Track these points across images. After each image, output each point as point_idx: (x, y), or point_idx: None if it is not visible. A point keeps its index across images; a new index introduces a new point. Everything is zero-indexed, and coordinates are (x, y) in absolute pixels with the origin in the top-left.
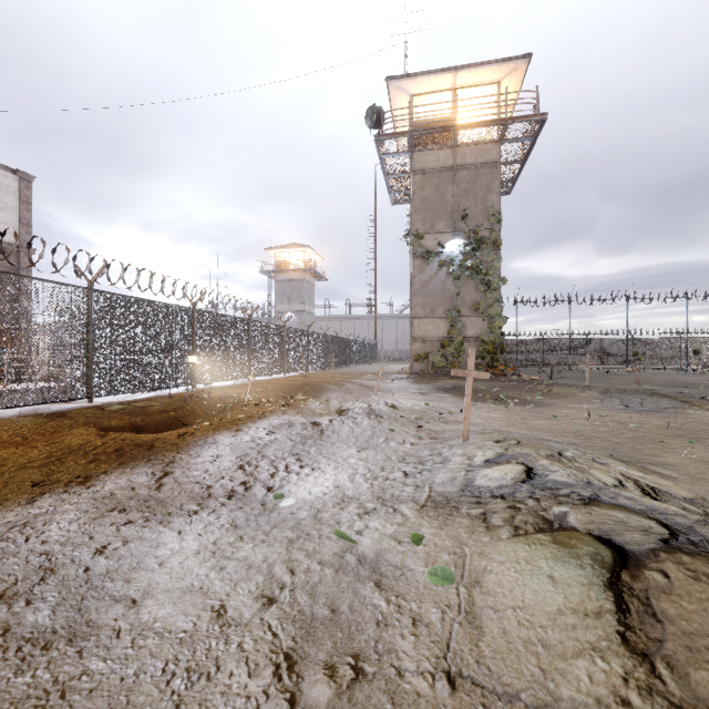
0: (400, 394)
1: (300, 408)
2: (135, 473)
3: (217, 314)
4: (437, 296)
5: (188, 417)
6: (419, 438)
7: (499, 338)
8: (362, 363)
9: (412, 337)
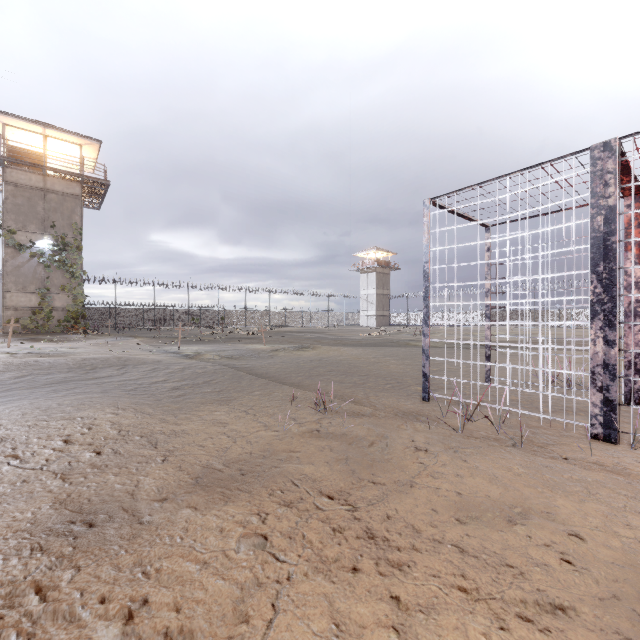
0: None
1: None
2: None
3: None
4: (29, 277)
5: None
6: None
7: (81, 309)
8: None
9: (5, 306)
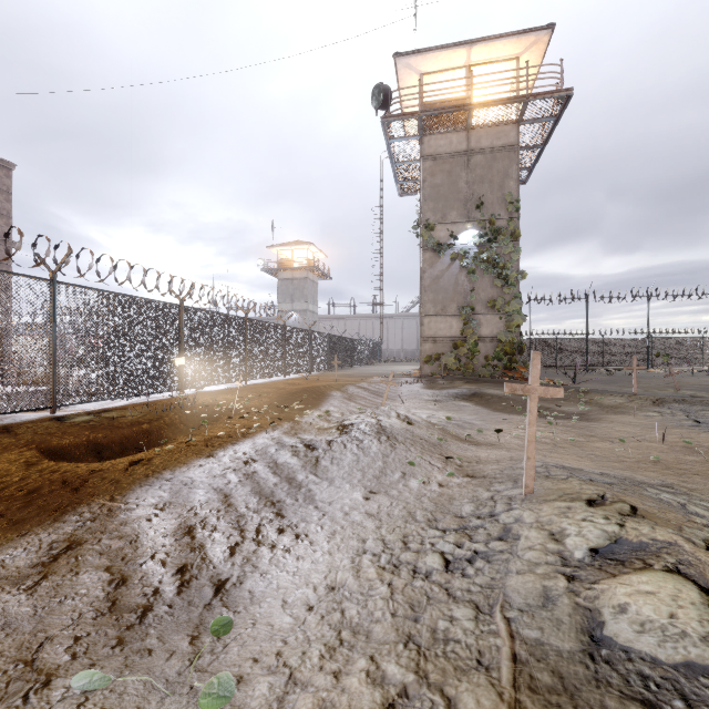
0: (411, 402)
1: (295, 420)
2: (23, 545)
3: (209, 311)
4: (449, 292)
5: (165, 430)
6: (450, 476)
7: (517, 338)
8: (367, 364)
9: (422, 336)
